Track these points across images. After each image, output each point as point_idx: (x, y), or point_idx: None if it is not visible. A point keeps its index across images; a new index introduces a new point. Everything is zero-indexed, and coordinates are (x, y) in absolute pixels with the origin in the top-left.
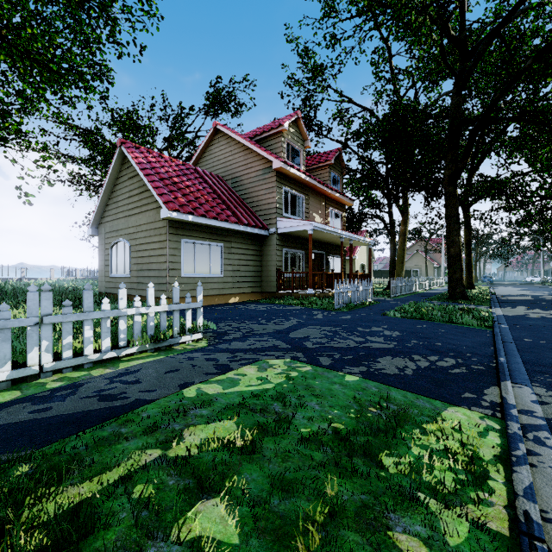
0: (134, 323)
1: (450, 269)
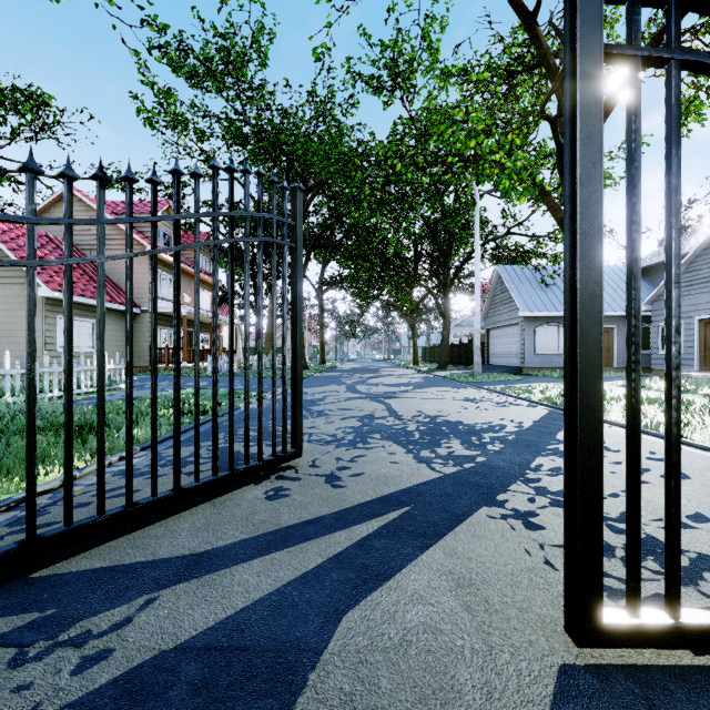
0: None
1: None
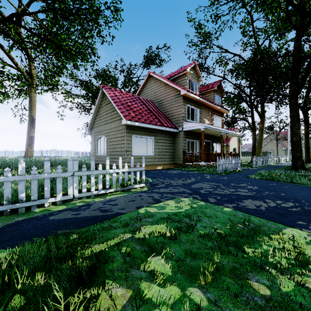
0: (113, 177)
1: (293, 150)
